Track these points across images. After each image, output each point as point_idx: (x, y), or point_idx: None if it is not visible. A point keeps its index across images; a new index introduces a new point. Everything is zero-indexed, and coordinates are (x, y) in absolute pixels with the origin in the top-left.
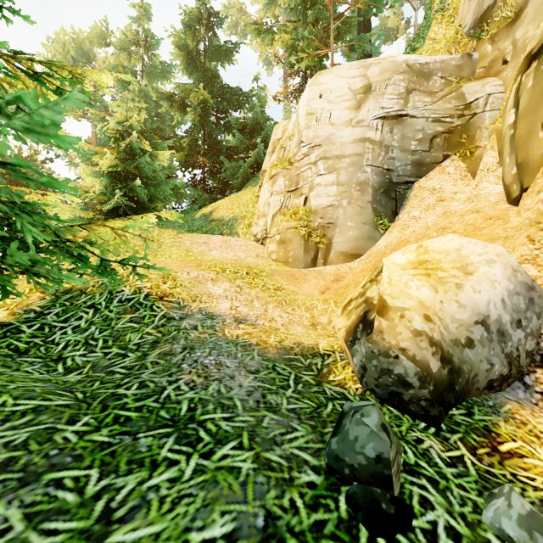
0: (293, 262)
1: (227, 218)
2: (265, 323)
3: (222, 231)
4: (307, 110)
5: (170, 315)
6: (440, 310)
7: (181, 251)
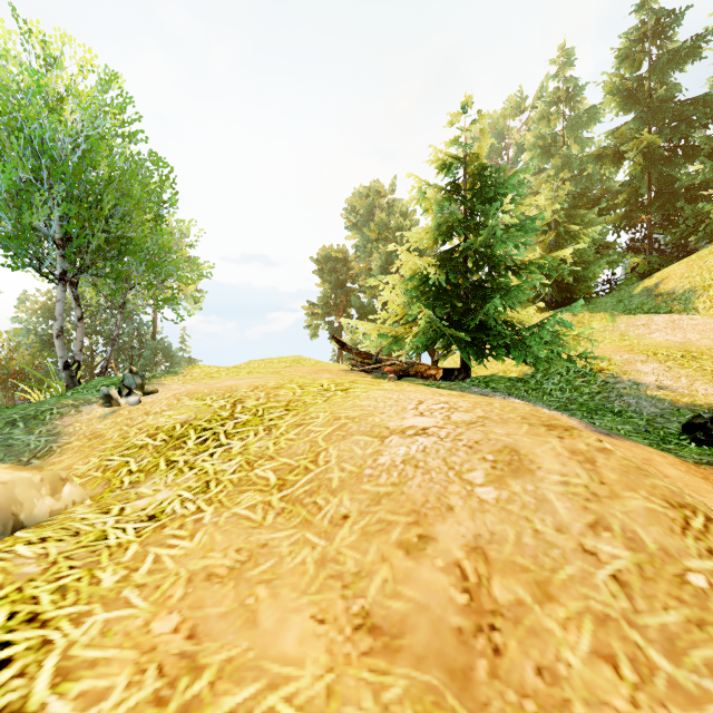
0: None
1: (680, 290)
2: (684, 391)
3: (671, 307)
4: None
5: (606, 381)
6: None
7: (615, 336)
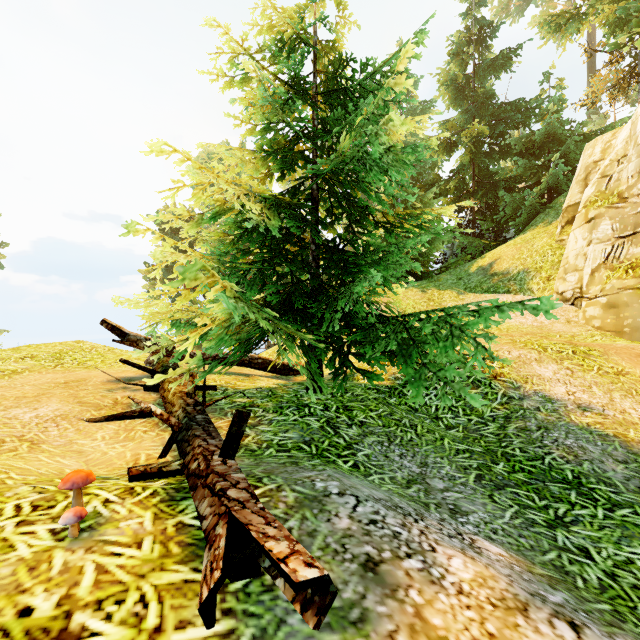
0: (631, 333)
1: (514, 271)
2: (615, 415)
3: (509, 287)
4: None
5: (508, 394)
6: None
7: None
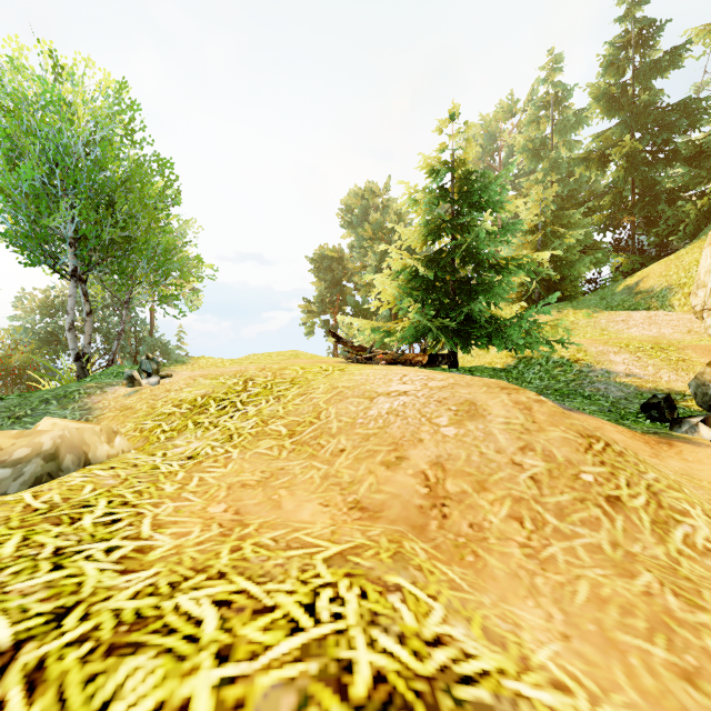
0: None
1: (658, 288)
2: (649, 378)
3: (649, 304)
4: None
5: (581, 370)
6: None
7: (596, 331)
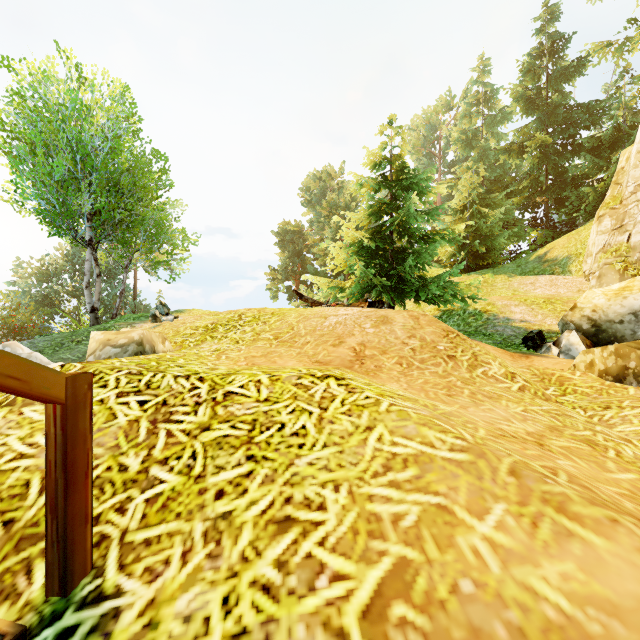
0: None
1: (561, 257)
2: (537, 323)
3: (553, 270)
4: (637, 148)
5: (488, 318)
6: (606, 308)
7: (509, 291)
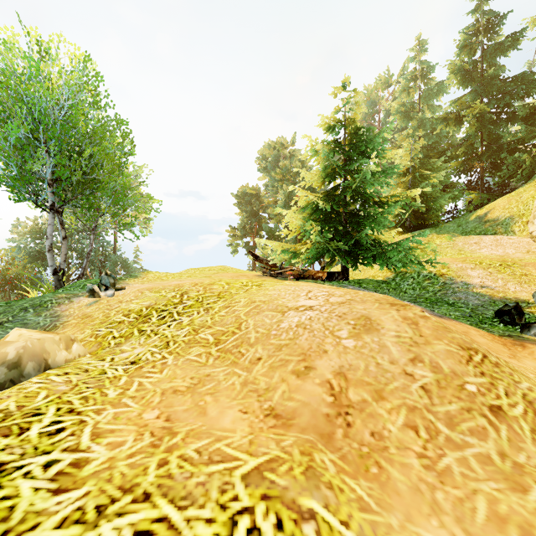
0: None
1: (502, 218)
2: (499, 289)
3: (496, 230)
4: None
5: (445, 282)
6: None
7: (454, 251)
